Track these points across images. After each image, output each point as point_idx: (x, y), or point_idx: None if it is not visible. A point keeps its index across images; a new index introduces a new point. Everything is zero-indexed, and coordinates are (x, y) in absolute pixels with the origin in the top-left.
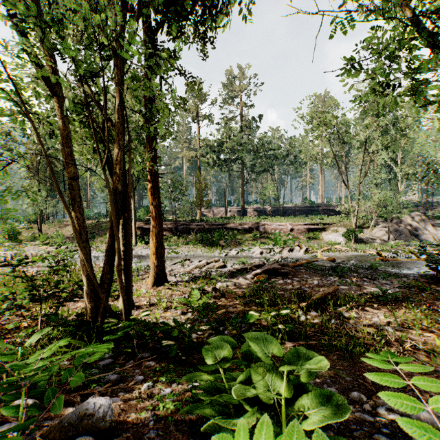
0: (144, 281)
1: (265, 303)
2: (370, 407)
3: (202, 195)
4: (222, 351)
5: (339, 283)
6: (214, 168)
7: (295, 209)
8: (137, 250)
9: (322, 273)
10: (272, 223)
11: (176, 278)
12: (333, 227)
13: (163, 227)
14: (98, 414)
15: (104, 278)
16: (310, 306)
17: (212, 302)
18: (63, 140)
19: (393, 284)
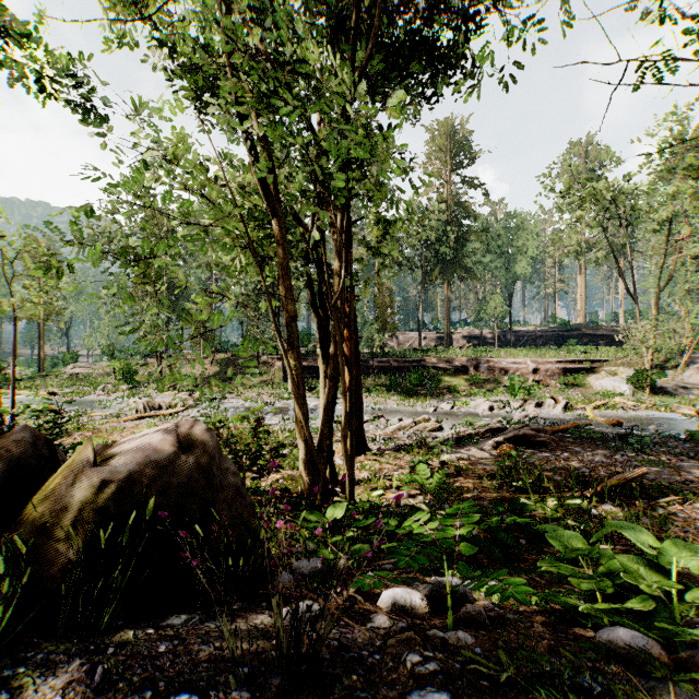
0: (334, 447)
1: (531, 488)
2: None
3: (386, 315)
4: (571, 540)
5: (638, 463)
6: (401, 271)
7: (535, 334)
8: None
9: (604, 446)
10: (501, 360)
11: (375, 444)
12: (608, 367)
13: None
14: (460, 591)
15: (322, 445)
16: (599, 497)
17: (446, 482)
18: (280, 271)
19: None
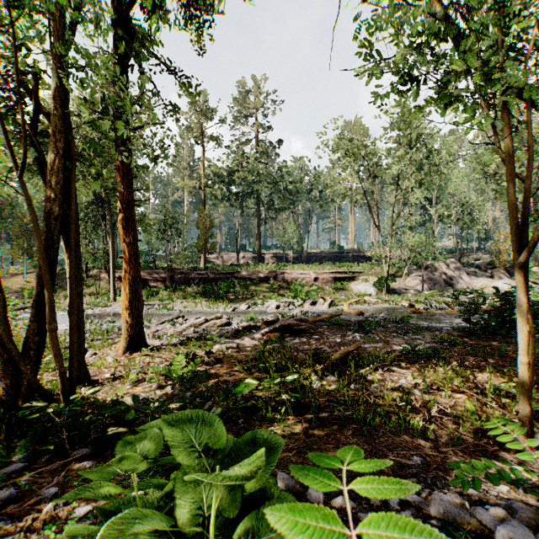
0: (114, 346)
1: (270, 368)
2: (380, 501)
3: (206, 236)
4: (144, 445)
5: (365, 340)
6: (222, 202)
7: (321, 255)
8: (115, 307)
9: (347, 329)
10: (293, 272)
11: (161, 340)
12: (363, 276)
13: (154, 277)
14: None
15: (29, 342)
16: (328, 370)
17: (202, 370)
18: None
19: (425, 339)
